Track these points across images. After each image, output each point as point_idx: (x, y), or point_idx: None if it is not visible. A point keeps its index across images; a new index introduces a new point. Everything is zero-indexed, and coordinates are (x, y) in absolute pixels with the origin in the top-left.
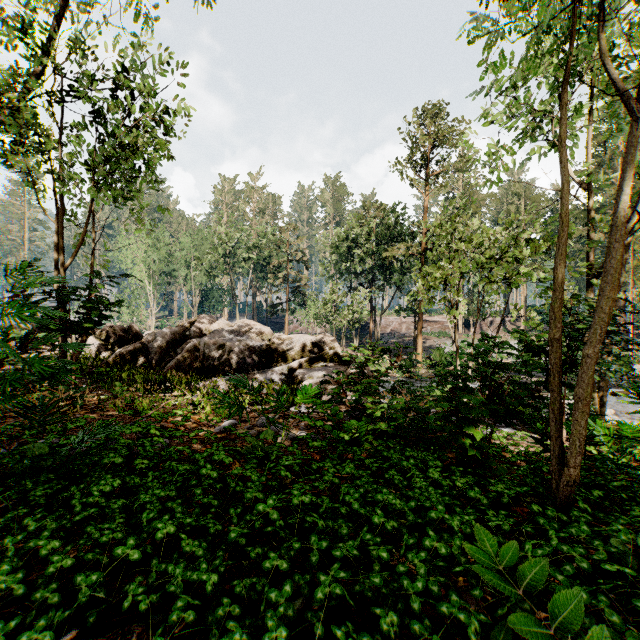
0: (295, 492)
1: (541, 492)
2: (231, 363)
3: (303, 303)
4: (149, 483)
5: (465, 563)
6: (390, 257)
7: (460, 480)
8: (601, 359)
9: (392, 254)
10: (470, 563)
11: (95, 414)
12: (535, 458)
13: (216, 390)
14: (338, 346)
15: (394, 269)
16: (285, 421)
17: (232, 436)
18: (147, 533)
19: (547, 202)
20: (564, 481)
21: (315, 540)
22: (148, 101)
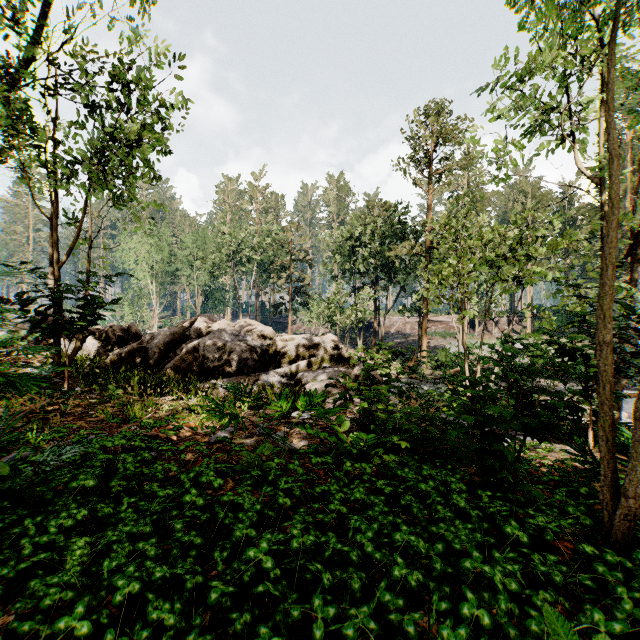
0: (294, 531)
1: (588, 524)
2: (231, 364)
3: (306, 303)
4: (121, 513)
5: (515, 637)
6: (394, 256)
7: (490, 508)
8: (634, 363)
9: (396, 253)
10: (522, 637)
11: (83, 420)
12: (568, 476)
13: (209, 397)
14: (342, 347)
15: (398, 268)
16: (286, 429)
17: (228, 447)
18: (106, 589)
19: (554, 200)
20: (620, 514)
21: (319, 604)
22: (144, 92)
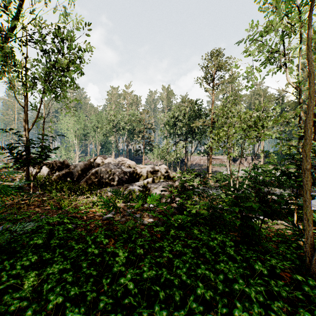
0: (145, 268)
1: (297, 264)
2: (114, 180)
3: (151, 149)
4: (55, 258)
5: None
6: (195, 126)
7: (246, 255)
8: None
9: (196, 124)
10: None
11: (39, 208)
12: (285, 237)
13: (102, 197)
14: (169, 171)
15: (197, 132)
16: (141, 212)
17: (111, 222)
18: (45, 300)
19: (274, 98)
20: (315, 259)
21: (158, 309)
22: (71, 44)
